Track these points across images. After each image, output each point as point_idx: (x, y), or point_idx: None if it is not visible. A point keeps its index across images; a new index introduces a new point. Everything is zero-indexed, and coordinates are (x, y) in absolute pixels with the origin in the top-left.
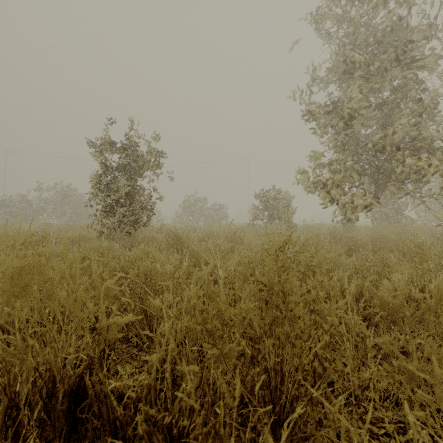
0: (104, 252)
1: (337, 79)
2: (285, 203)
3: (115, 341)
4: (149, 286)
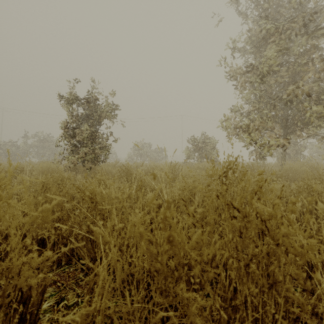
0: (63, 181)
1: (254, 45)
2: (211, 145)
3: (31, 287)
4: (94, 210)
